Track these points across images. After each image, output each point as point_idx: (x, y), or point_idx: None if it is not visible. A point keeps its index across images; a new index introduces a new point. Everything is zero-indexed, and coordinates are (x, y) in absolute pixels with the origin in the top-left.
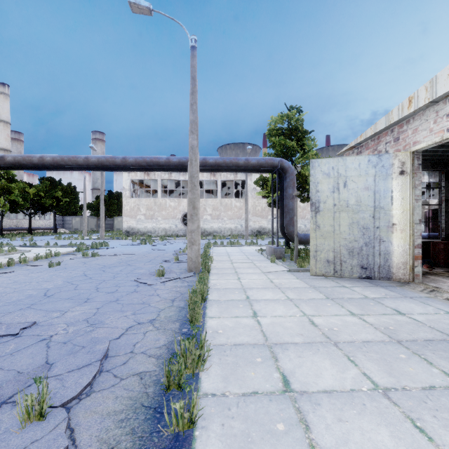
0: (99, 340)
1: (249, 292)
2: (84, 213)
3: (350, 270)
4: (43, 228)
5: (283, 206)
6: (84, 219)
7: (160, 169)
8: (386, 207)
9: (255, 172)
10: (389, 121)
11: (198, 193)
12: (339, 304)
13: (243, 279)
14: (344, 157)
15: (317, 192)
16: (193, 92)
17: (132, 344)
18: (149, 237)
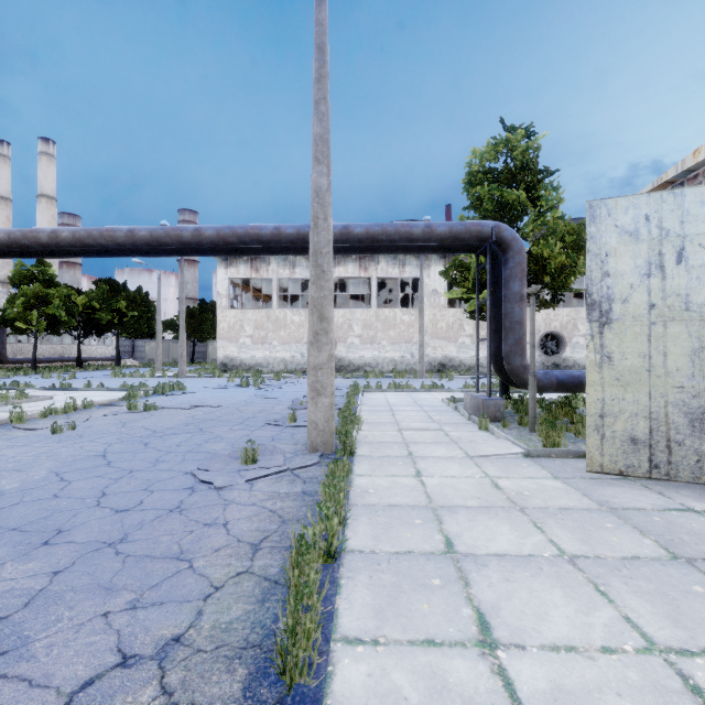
0: None
1: (449, 524)
2: (158, 335)
3: (694, 464)
4: (102, 358)
5: (498, 317)
6: (158, 345)
7: (264, 250)
8: None
9: (444, 252)
10: None
11: (329, 288)
12: None
13: (427, 476)
14: (679, 189)
15: (605, 277)
16: (319, 76)
17: None
18: (258, 374)
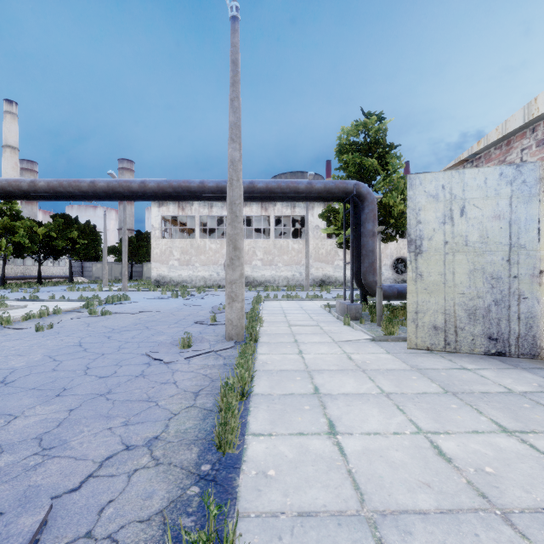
0: (34, 499)
1: (318, 379)
2: (104, 258)
3: (470, 342)
4: (57, 276)
5: (358, 247)
6: (104, 266)
7: (192, 197)
8: (530, 245)
9: (321, 201)
10: (531, 115)
11: (241, 228)
12: (470, 405)
13: (306, 353)
14: (461, 170)
15: (418, 224)
16: (234, 82)
17: (98, 507)
18: (184, 288)
